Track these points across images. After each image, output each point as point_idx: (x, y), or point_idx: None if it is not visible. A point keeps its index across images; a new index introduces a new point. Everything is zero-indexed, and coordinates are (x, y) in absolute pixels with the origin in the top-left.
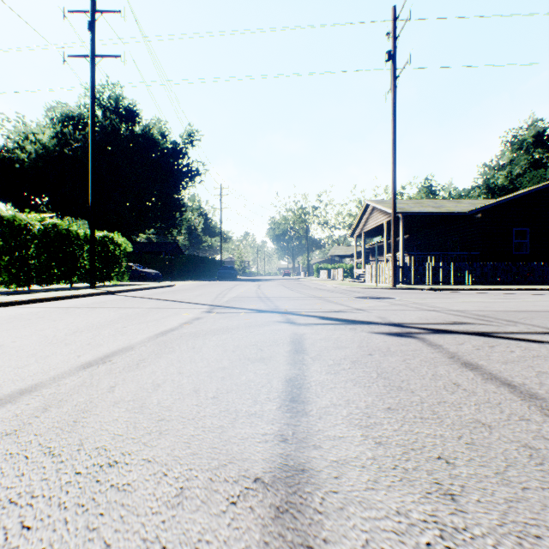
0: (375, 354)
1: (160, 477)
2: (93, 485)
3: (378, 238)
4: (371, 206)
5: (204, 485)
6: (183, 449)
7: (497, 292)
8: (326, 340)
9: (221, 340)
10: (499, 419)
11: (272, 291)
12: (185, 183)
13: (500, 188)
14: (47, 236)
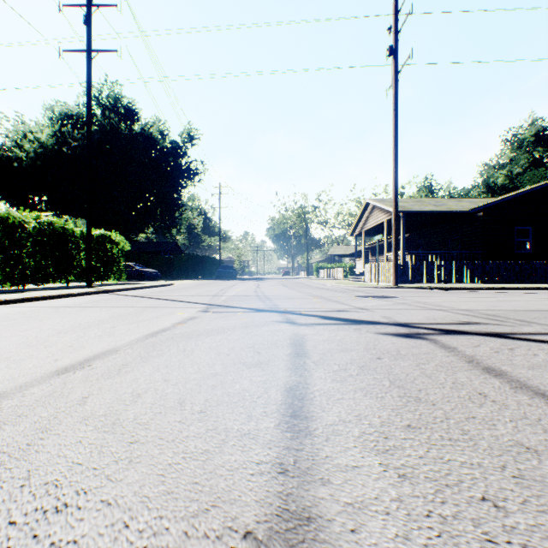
0: (384, 358)
1: (119, 530)
2: (27, 544)
3: (379, 236)
4: (372, 204)
5: (176, 545)
6: (154, 486)
7: (501, 291)
8: (329, 342)
9: (215, 342)
10: (545, 442)
11: (271, 290)
12: (184, 182)
13: (500, 187)
14: (42, 234)
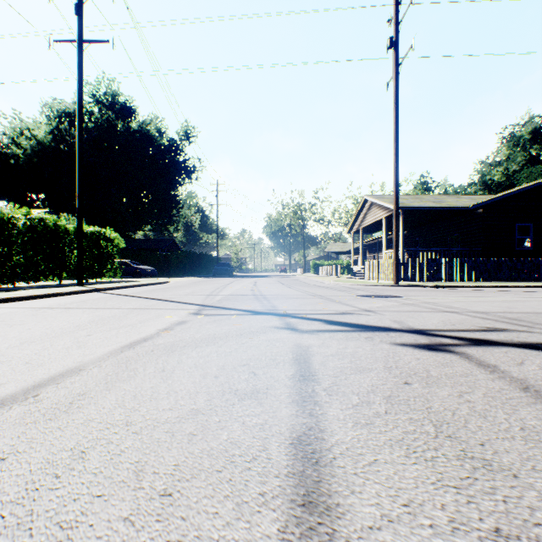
0: (414, 383)
1: None
2: None
3: (379, 233)
4: (370, 201)
5: None
6: None
7: (506, 289)
8: (340, 357)
9: (203, 357)
10: None
11: (268, 288)
12: (182, 179)
13: (497, 184)
14: (33, 231)
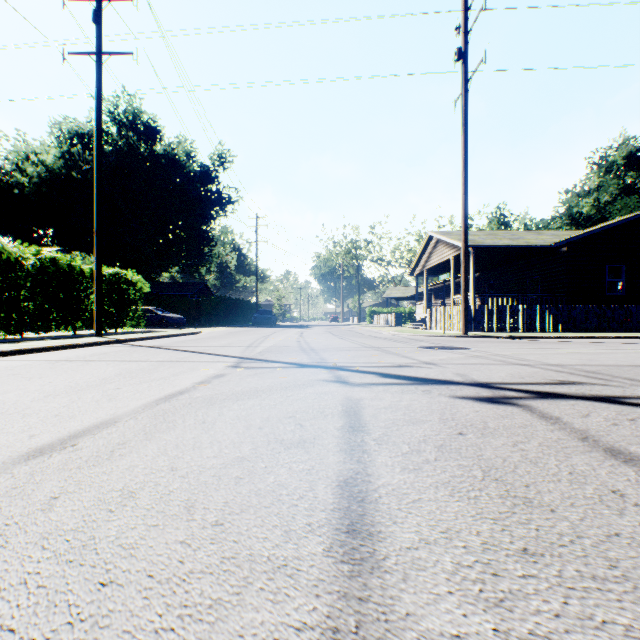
0: (468, 433)
1: None
2: None
3: (446, 275)
4: (435, 238)
5: None
6: None
7: (592, 340)
8: (393, 410)
9: (245, 410)
10: None
11: (317, 339)
12: (215, 212)
13: (585, 218)
14: (44, 272)
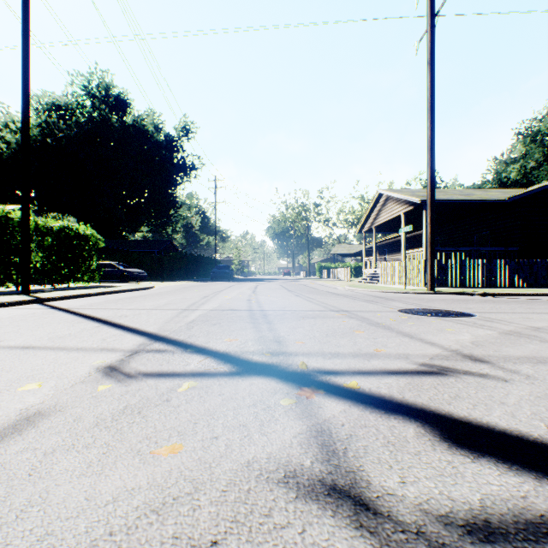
0: None
1: None
2: None
3: (408, 227)
4: (385, 196)
5: None
6: None
7: None
8: None
9: None
10: None
11: (271, 297)
12: (180, 178)
13: (513, 182)
14: None
